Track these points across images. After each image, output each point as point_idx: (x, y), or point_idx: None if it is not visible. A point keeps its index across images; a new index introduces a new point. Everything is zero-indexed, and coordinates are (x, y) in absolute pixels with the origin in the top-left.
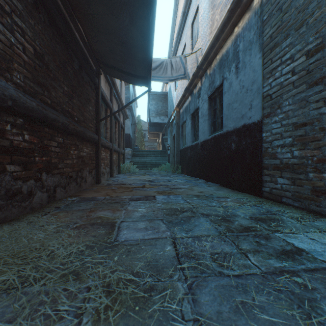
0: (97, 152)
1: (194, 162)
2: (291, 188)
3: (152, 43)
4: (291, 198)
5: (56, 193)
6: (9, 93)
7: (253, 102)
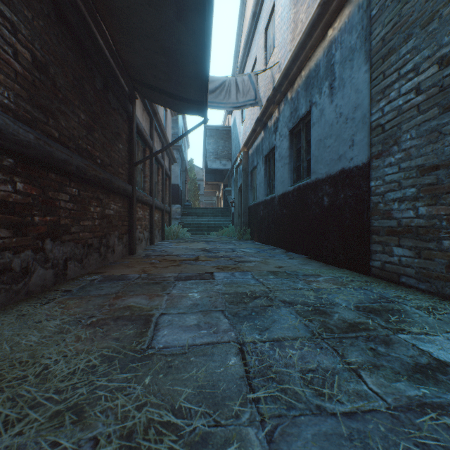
0: (130, 210)
1: (268, 224)
2: (415, 262)
3: (208, 49)
4: (415, 277)
5: (67, 270)
6: None
7: (356, 136)
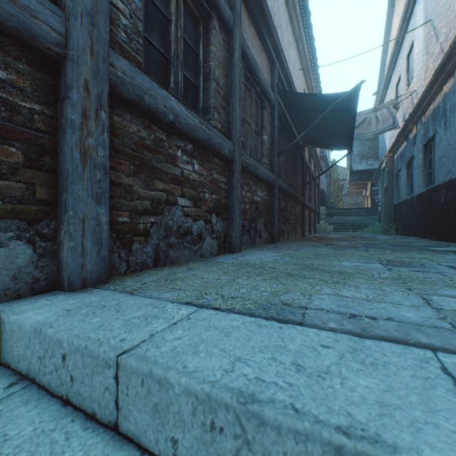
0: (302, 211)
1: (409, 219)
2: None
3: (352, 130)
4: None
5: (289, 235)
6: (283, 185)
7: (455, 160)
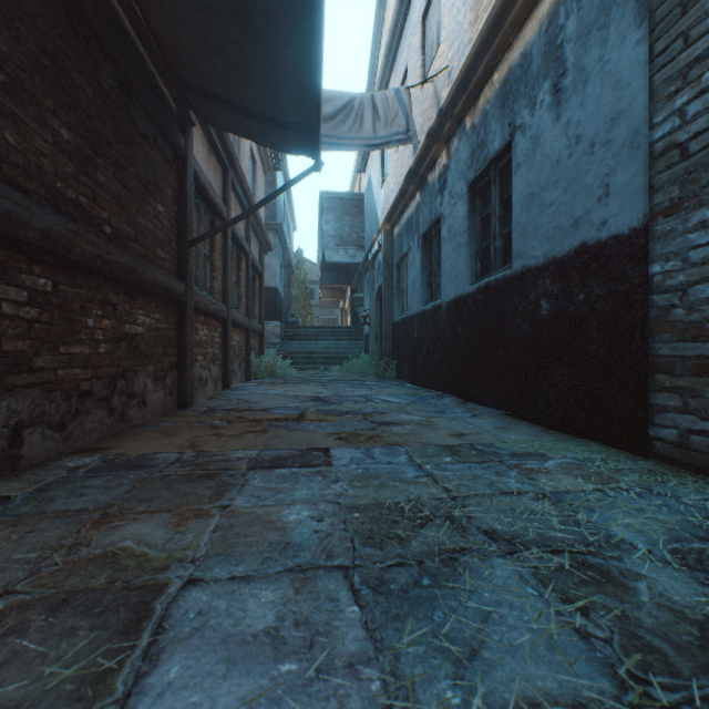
0: (180, 326)
1: (429, 353)
2: None
3: None
4: None
5: (22, 447)
6: None
7: (616, 175)
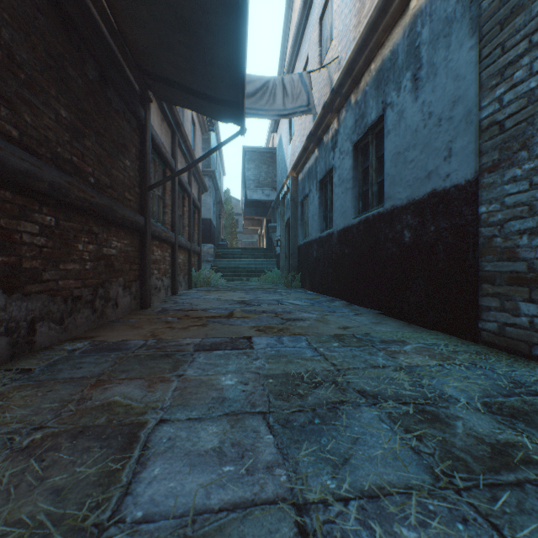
0: (142, 249)
1: (324, 268)
2: None
3: (244, 16)
4: None
5: (35, 335)
6: None
7: (456, 142)
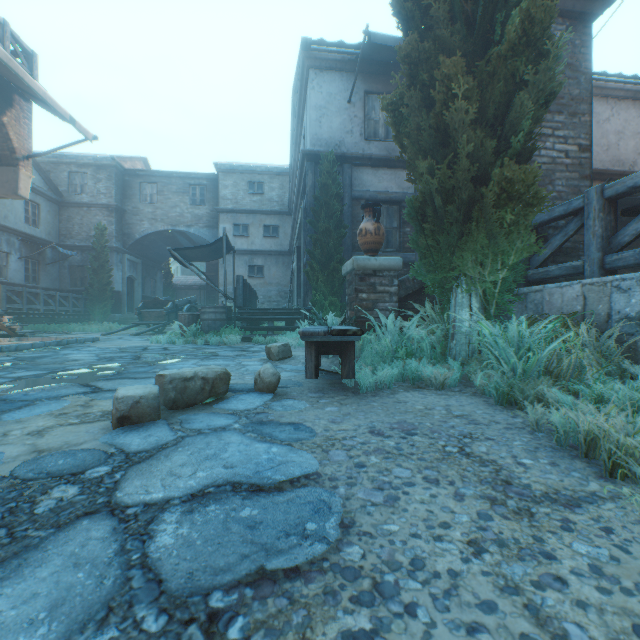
0: None
1: None
2: None
3: None
4: None
5: None
6: None
7: None
